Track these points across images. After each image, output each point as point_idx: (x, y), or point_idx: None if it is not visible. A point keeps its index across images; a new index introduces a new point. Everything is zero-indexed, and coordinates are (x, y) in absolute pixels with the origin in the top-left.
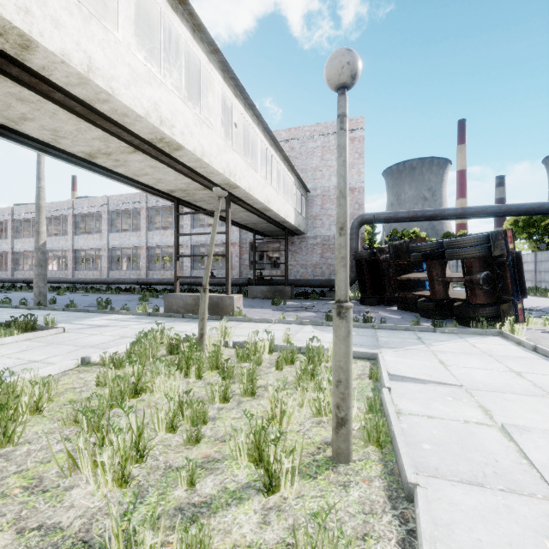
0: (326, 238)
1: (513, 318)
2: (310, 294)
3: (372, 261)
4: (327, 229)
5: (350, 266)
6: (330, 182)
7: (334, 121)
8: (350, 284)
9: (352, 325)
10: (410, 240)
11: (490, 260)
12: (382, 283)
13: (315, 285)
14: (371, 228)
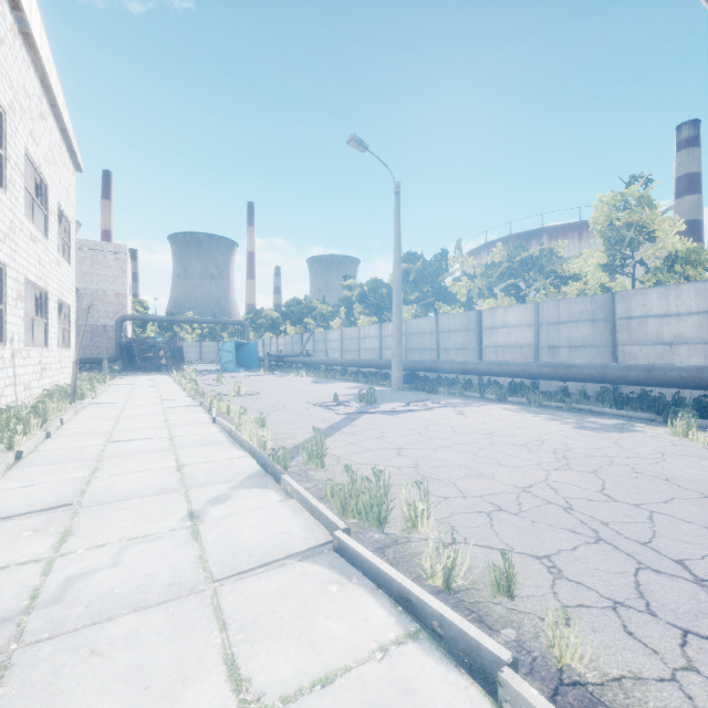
0: (95, 327)
1: (173, 368)
2: (82, 368)
3: (129, 346)
4: (96, 320)
5: (115, 348)
6: (99, 286)
7: (102, 242)
8: (115, 360)
9: (113, 375)
10: (147, 338)
11: (172, 349)
12: (135, 359)
13: (86, 361)
14: (144, 310)
